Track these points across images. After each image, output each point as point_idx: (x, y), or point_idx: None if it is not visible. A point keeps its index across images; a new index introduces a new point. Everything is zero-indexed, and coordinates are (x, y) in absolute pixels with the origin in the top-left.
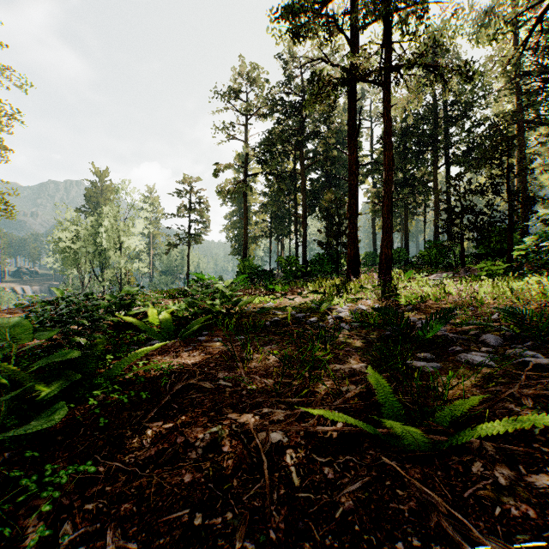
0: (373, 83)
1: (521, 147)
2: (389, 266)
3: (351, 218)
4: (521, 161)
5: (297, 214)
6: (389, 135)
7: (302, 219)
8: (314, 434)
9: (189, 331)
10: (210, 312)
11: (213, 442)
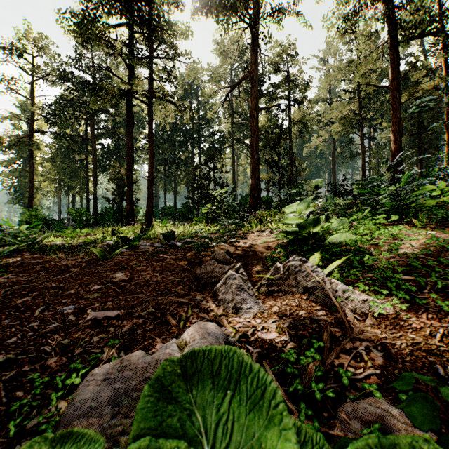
0: (142, 101)
1: (232, 153)
2: (151, 218)
3: (128, 185)
4: (233, 161)
5: (88, 172)
6: (152, 137)
7: (93, 177)
8: (78, 262)
9: (8, 251)
10: (15, 245)
11: (43, 266)
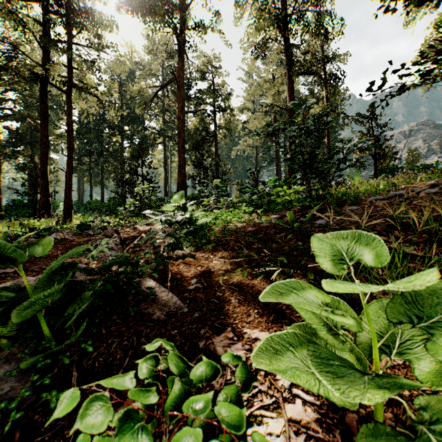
0: (59, 88)
1: (164, 150)
2: (70, 211)
3: (43, 175)
4: (164, 158)
5: None
6: (71, 127)
7: None
8: None
9: None
10: None
11: None
